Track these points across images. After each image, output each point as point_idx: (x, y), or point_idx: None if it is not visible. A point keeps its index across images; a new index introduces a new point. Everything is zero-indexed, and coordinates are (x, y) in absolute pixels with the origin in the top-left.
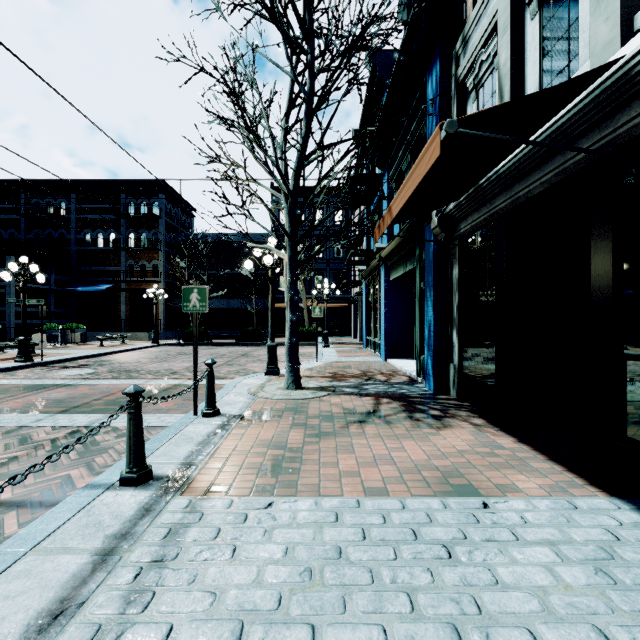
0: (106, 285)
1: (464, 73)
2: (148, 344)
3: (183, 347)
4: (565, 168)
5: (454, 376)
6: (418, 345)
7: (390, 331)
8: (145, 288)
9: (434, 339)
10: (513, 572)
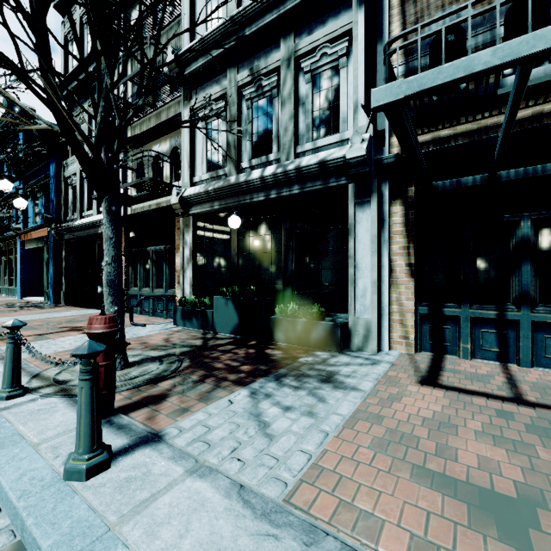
0: None
1: (67, 176)
2: None
3: None
4: (89, 234)
5: (63, 296)
6: (46, 285)
7: (25, 280)
8: None
9: (54, 281)
10: (62, 315)
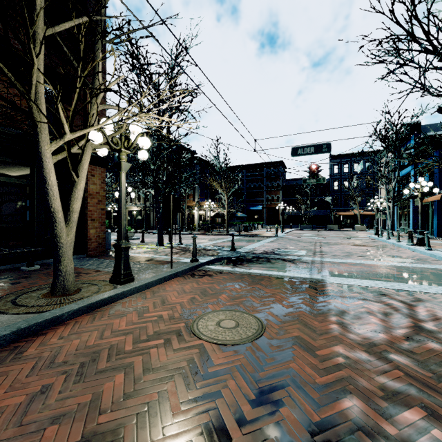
0: (259, 206)
1: None
2: (290, 229)
3: (305, 231)
4: None
5: None
6: (430, 227)
7: (415, 223)
8: (274, 207)
9: (437, 224)
10: None
